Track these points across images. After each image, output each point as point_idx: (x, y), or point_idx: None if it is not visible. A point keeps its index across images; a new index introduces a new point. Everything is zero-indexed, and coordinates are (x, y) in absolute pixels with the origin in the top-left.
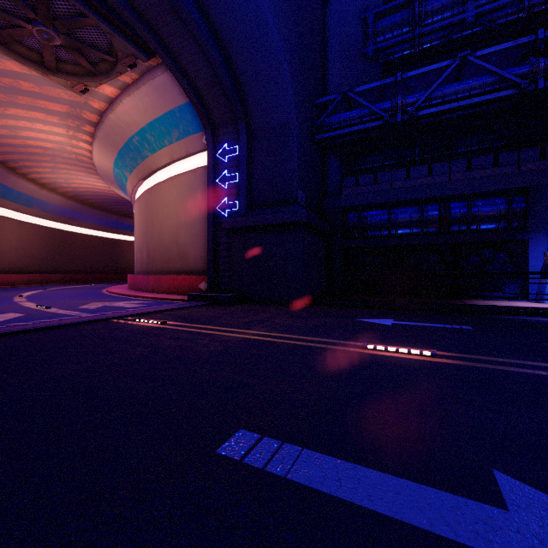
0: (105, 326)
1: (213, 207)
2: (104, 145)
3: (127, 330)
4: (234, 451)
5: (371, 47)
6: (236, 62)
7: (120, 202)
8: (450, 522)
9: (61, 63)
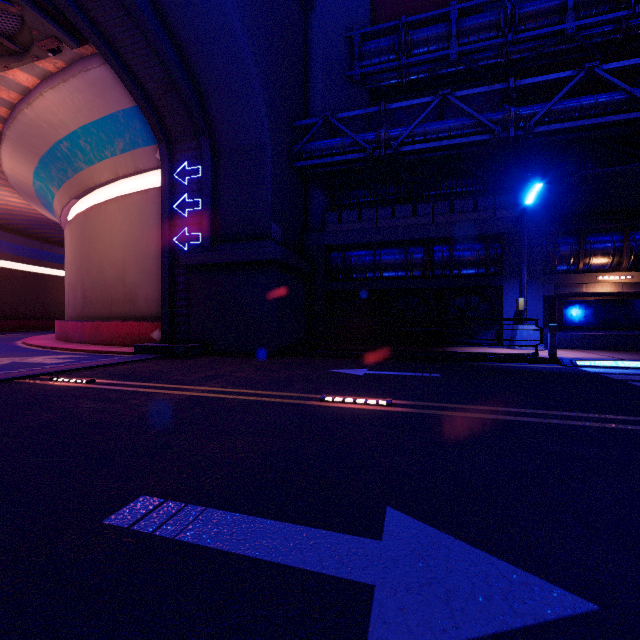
0: (5, 389)
1: (169, 238)
2: (18, 148)
3: (35, 393)
4: (124, 519)
5: (357, 70)
6: (196, 65)
7: (47, 225)
8: (324, 558)
9: None
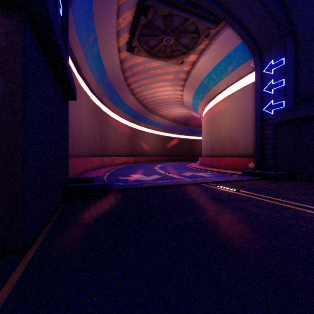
0: (201, 188)
1: (260, 109)
2: (189, 89)
3: (215, 193)
4: None
5: None
6: None
7: (193, 119)
8: None
9: (172, 53)
